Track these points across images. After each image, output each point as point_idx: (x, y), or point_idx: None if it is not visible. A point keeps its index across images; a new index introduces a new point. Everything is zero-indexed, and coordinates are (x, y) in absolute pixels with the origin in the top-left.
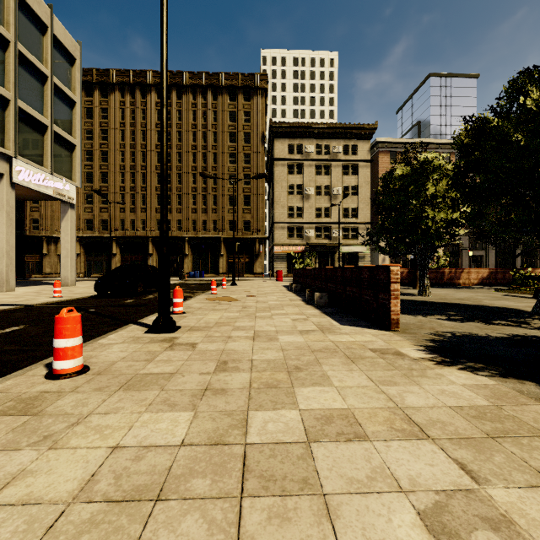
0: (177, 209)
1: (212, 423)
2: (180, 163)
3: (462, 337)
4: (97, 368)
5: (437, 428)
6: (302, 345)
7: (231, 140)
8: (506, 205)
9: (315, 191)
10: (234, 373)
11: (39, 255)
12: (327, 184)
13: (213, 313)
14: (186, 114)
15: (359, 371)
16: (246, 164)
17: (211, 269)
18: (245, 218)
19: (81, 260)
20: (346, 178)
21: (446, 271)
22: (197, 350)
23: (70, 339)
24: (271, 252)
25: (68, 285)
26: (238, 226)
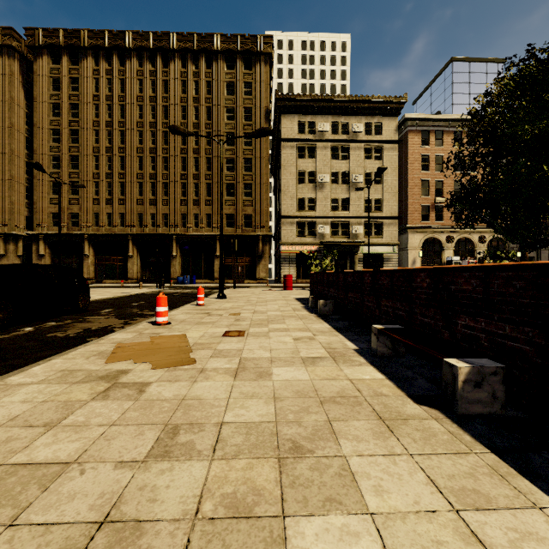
0: (163, 201)
1: None
2: (167, 144)
3: None
4: None
5: None
6: None
7: (229, 117)
8: None
9: (331, 179)
10: None
11: None
12: (345, 170)
13: None
14: (174, 85)
15: None
16: (247, 145)
17: (204, 273)
18: (245, 211)
19: (46, 262)
20: (368, 163)
21: None
22: None
23: None
24: (277, 254)
25: None
26: (237, 221)
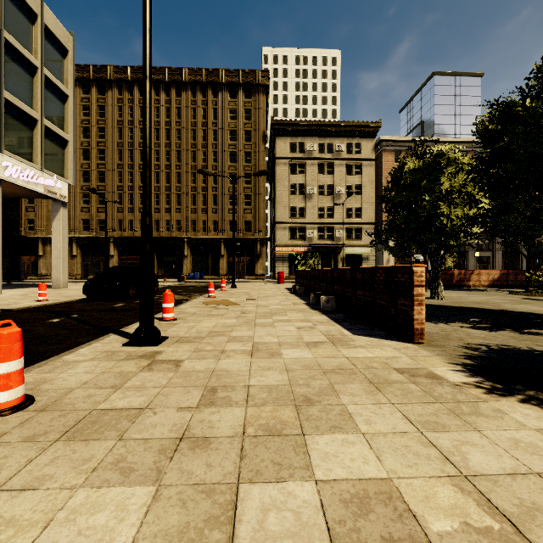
0: (176, 209)
1: (179, 512)
2: (180, 162)
3: (502, 351)
4: (44, 399)
5: (541, 525)
6: (311, 363)
7: (232, 138)
8: (536, 198)
9: (318, 191)
10: (223, 408)
11: (34, 256)
12: (330, 183)
13: (207, 319)
14: (186, 111)
15: (389, 405)
16: (247, 162)
17: (211, 271)
18: (245, 218)
19: (78, 261)
20: (349, 177)
21: (456, 272)
22: (180, 371)
23: (3, 364)
24: (272, 253)
25: (60, 287)
26: (239, 226)
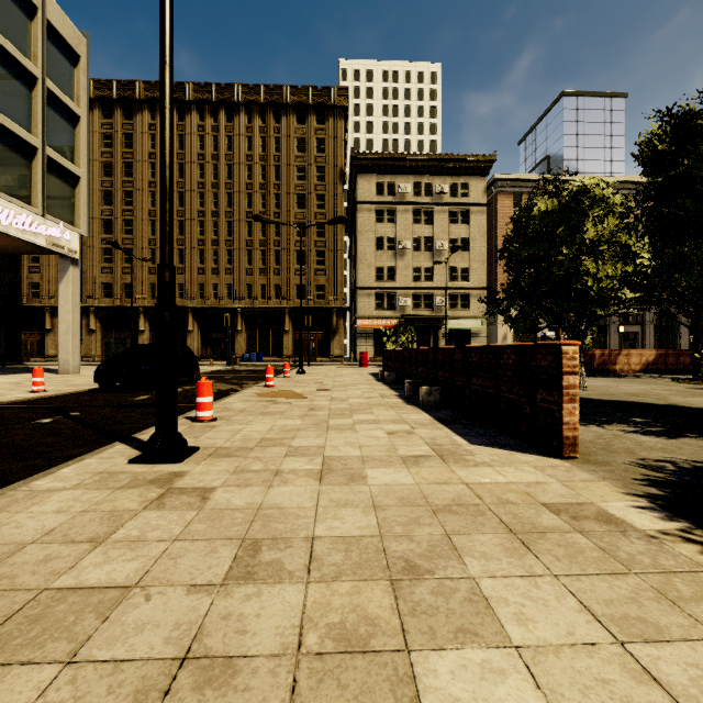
0: (226, 270)
1: None
2: (231, 207)
3: (698, 472)
4: None
5: None
6: (412, 494)
7: (299, 177)
8: None
9: (413, 246)
10: (267, 586)
11: (40, 331)
12: (429, 236)
13: (260, 420)
14: (239, 141)
15: (550, 580)
16: (320, 208)
17: (272, 350)
18: (317, 281)
19: (97, 338)
20: (454, 228)
21: (597, 353)
22: (207, 508)
23: None
24: (353, 328)
25: (69, 373)
26: (308, 292)
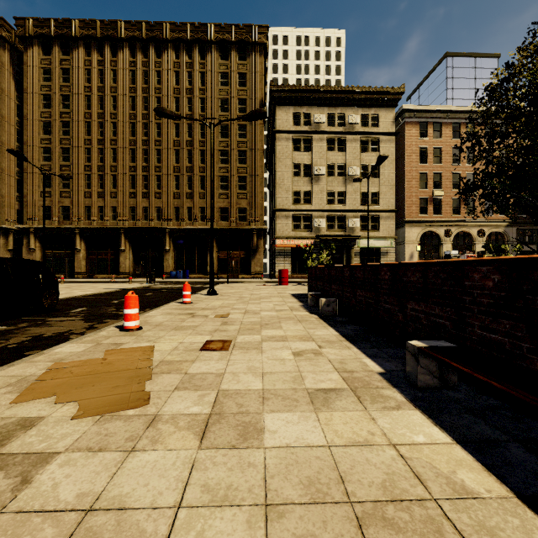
0: (156, 194)
1: None
2: (160, 136)
3: None
4: None
5: None
6: None
7: (223, 108)
8: None
9: (327, 172)
10: None
11: None
12: (342, 162)
13: None
14: (167, 76)
15: None
16: (241, 138)
17: (198, 268)
18: (239, 204)
19: (37, 256)
20: (365, 155)
21: None
22: None
23: None
24: (272, 248)
25: None
26: (231, 215)
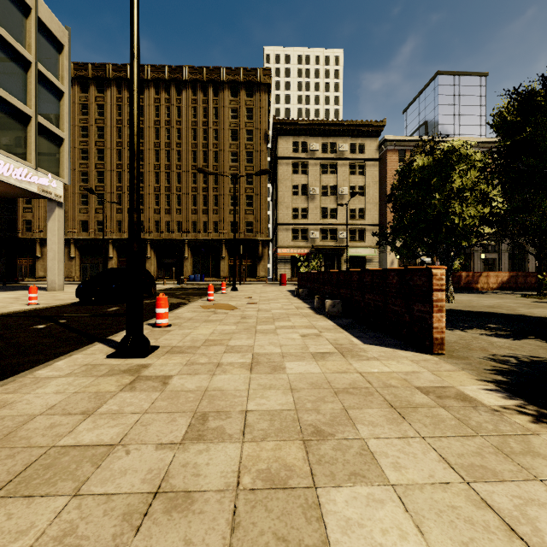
0: (176, 210)
1: None
2: (180, 162)
3: (534, 364)
4: None
5: None
6: (319, 380)
7: (233, 138)
8: None
9: (321, 192)
10: (214, 445)
11: (32, 258)
12: (333, 184)
13: (204, 326)
14: (186, 110)
15: (419, 440)
16: (249, 162)
17: (212, 273)
18: (247, 219)
19: (76, 263)
20: (353, 177)
21: (463, 274)
22: (167, 390)
23: None
24: (274, 255)
25: (55, 290)
26: (240, 228)
